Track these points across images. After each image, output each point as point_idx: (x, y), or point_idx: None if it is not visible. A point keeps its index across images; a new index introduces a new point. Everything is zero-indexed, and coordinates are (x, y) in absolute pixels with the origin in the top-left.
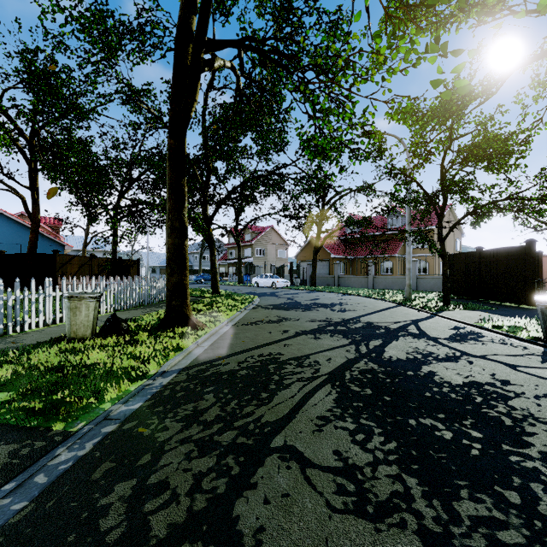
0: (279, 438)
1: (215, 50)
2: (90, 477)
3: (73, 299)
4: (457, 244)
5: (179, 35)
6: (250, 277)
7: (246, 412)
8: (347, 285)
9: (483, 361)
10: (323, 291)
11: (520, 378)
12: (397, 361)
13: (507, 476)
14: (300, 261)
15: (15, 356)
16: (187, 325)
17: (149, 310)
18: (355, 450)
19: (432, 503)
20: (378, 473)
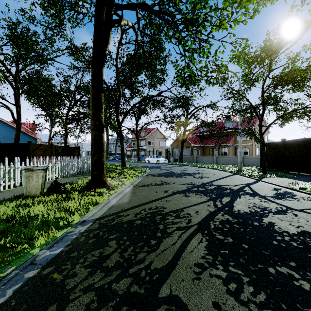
0: (165, 286)
1: (121, 9)
2: None
3: (28, 170)
4: (266, 138)
5: (98, 0)
6: (144, 157)
7: (139, 258)
8: (201, 161)
9: (304, 213)
10: (187, 165)
11: None
12: (244, 213)
13: None
14: (173, 148)
15: None
16: (104, 187)
17: (82, 177)
18: (232, 303)
19: None
20: None
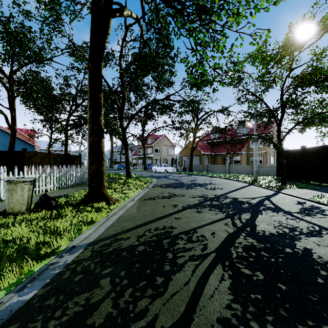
0: None
1: None
2: None
3: (10, 183)
4: None
5: None
6: (151, 166)
7: (139, 309)
8: (212, 171)
9: None
10: (197, 174)
11: None
12: (271, 235)
13: None
14: (182, 156)
15: None
16: (103, 200)
17: (80, 188)
18: None
19: None
20: None
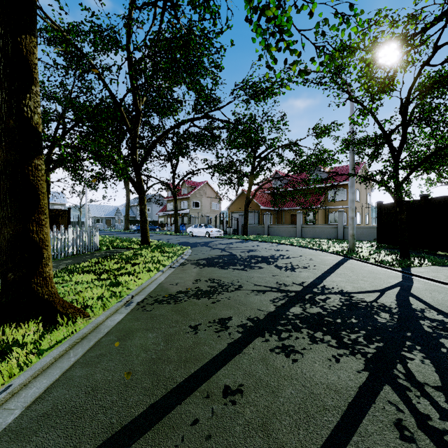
0: None
1: None
2: None
3: None
4: (368, 198)
5: None
6: (186, 227)
7: None
8: (276, 234)
9: None
10: (255, 240)
11: None
12: None
13: None
14: (232, 213)
15: None
16: (42, 314)
17: None
18: None
19: None
20: None
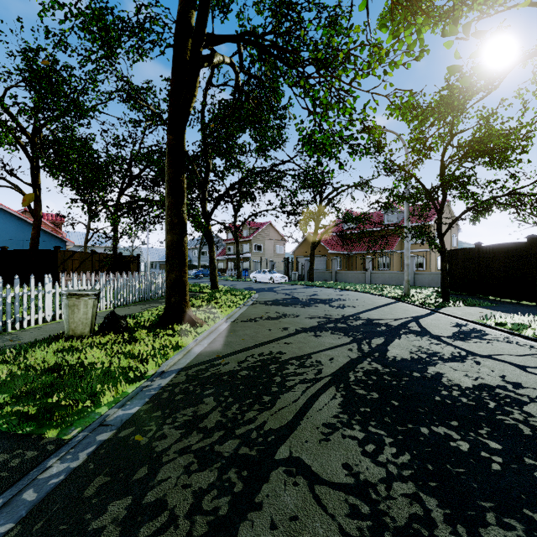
0: (283, 448)
1: (215, 45)
2: (82, 494)
3: (72, 297)
4: (454, 240)
5: (179, 30)
6: (248, 272)
7: (248, 418)
8: (344, 280)
9: (490, 361)
10: (321, 286)
11: (531, 380)
12: (402, 361)
13: (535, 496)
14: (297, 257)
15: (12, 356)
16: (186, 322)
17: (148, 306)
18: (367, 464)
19: (457, 530)
20: (393, 491)
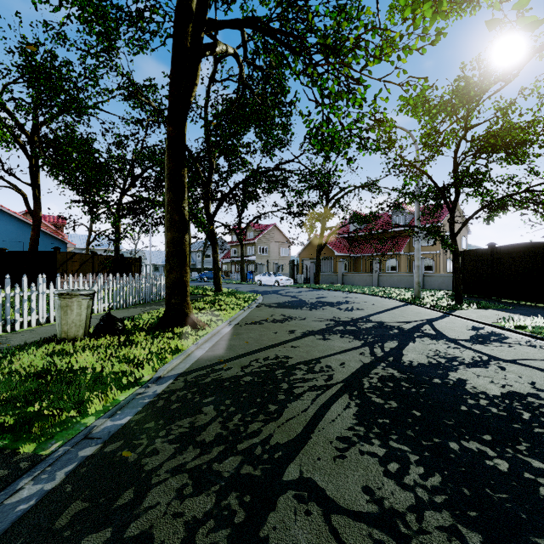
0: (292, 467)
1: (217, 29)
2: (53, 524)
3: (64, 297)
4: (463, 242)
5: (179, 14)
6: (253, 275)
7: (252, 430)
8: (351, 283)
9: (516, 366)
10: (327, 289)
11: None
12: (419, 366)
13: None
14: (303, 259)
15: None
16: (187, 324)
17: (148, 309)
18: (391, 487)
19: None
20: (425, 523)
